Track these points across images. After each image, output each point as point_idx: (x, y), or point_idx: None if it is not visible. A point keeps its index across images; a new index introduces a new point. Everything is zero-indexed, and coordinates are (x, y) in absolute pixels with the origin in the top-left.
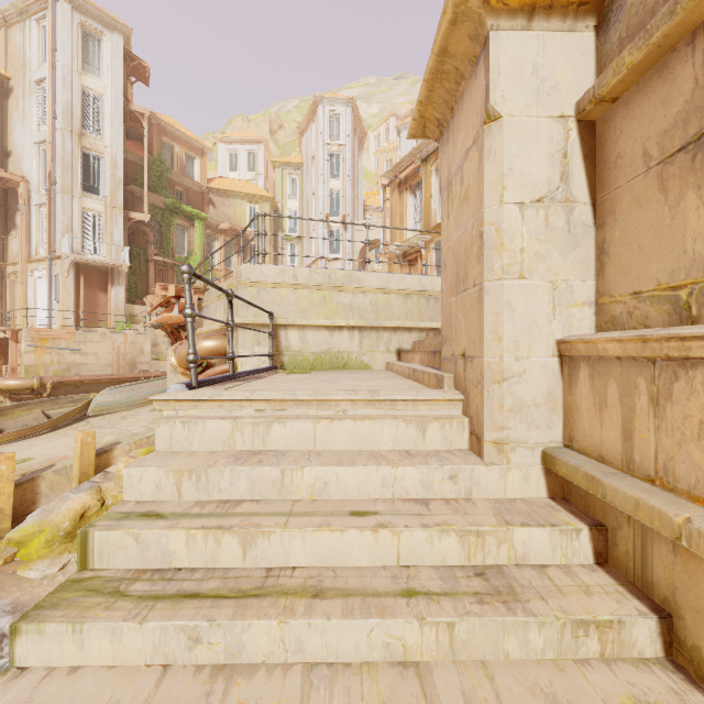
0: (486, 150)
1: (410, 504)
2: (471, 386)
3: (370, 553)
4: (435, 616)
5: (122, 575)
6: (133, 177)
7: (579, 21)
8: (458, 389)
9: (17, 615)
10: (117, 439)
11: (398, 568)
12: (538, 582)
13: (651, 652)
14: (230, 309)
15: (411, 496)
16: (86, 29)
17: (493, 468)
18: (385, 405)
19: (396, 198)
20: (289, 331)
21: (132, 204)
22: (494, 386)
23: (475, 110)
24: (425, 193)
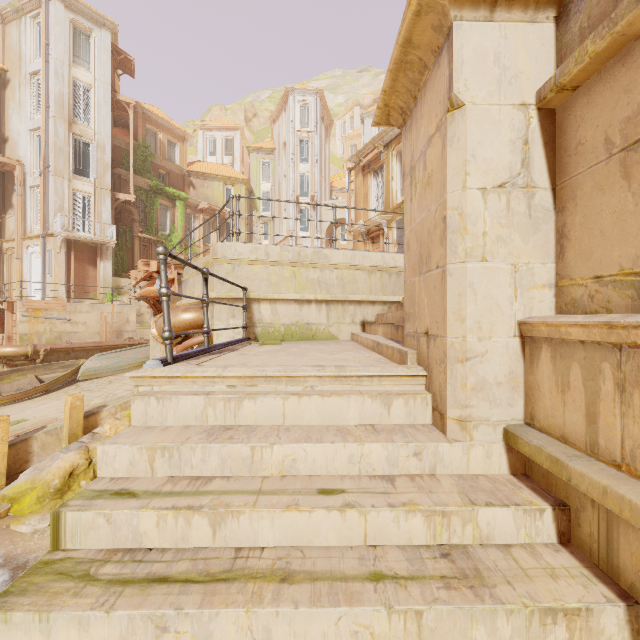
0: (449, 137)
1: (376, 481)
2: (434, 364)
3: (337, 533)
4: (402, 604)
5: (93, 556)
6: (120, 161)
7: (539, 12)
8: (421, 365)
9: (9, 567)
10: (104, 402)
11: (365, 548)
12: (503, 564)
13: (619, 639)
14: (205, 286)
15: (377, 472)
16: (76, 25)
17: (456, 445)
18: (351, 381)
19: (360, 180)
20: (262, 305)
21: (119, 185)
22: (457, 365)
23: (438, 98)
24: (386, 175)
